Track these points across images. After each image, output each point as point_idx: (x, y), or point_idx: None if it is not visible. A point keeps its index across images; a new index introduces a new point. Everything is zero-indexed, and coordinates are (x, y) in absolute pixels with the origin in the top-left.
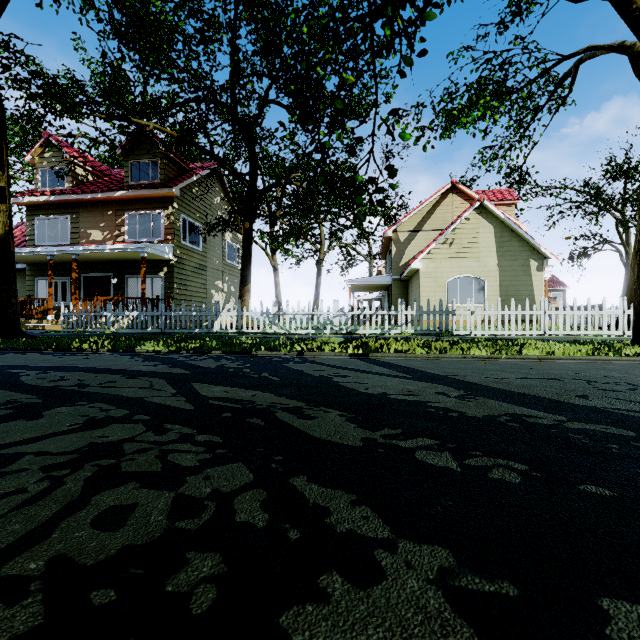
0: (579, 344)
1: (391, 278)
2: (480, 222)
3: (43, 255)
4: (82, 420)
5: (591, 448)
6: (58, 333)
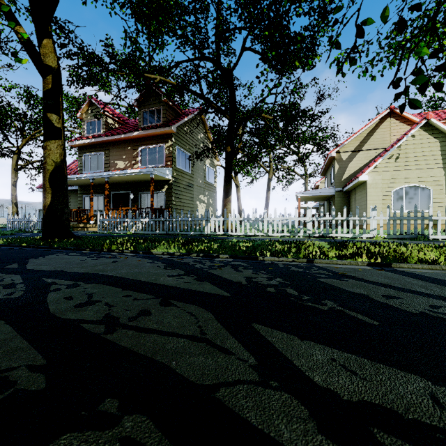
0: None
1: (334, 190)
2: (426, 138)
3: (87, 179)
4: None
5: None
6: (96, 233)
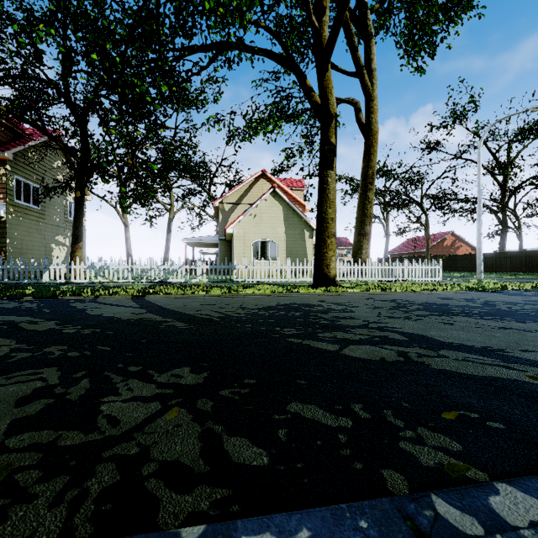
0: (285, 286)
1: (218, 238)
2: (274, 203)
3: None
4: None
5: (141, 325)
6: None
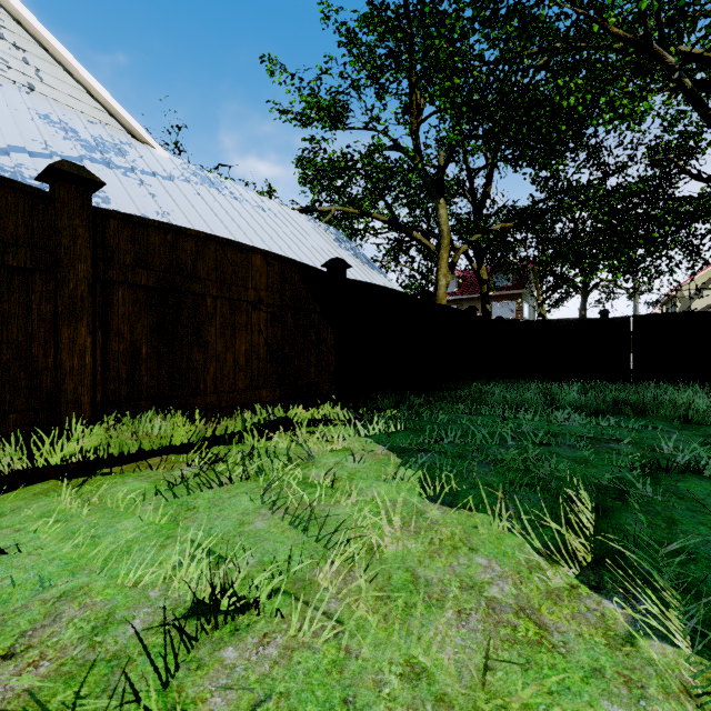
0: None
1: None
2: None
3: None
4: None
5: None
6: None
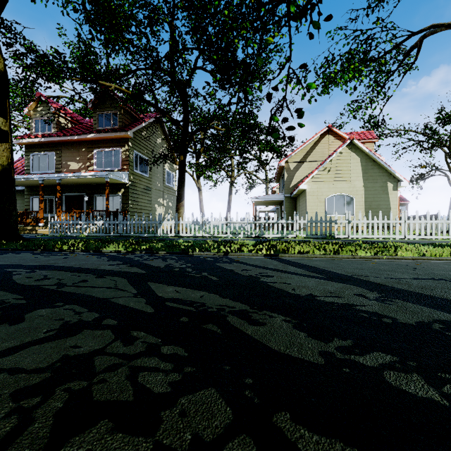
0: (438, 246)
1: (284, 196)
2: (350, 155)
3: (36, 180)
4: (57, 325)
5: None
6: (46, 236)
